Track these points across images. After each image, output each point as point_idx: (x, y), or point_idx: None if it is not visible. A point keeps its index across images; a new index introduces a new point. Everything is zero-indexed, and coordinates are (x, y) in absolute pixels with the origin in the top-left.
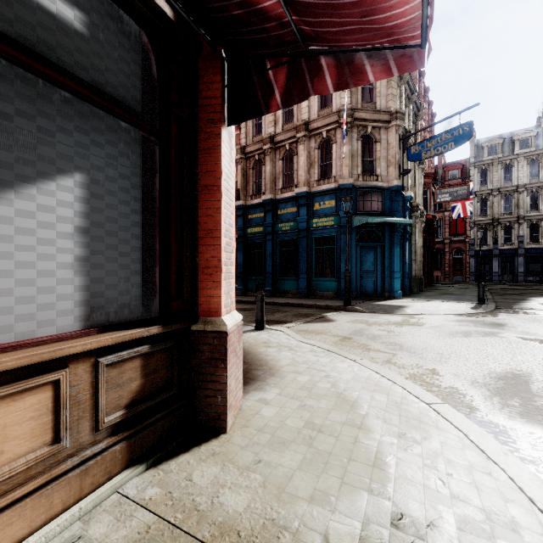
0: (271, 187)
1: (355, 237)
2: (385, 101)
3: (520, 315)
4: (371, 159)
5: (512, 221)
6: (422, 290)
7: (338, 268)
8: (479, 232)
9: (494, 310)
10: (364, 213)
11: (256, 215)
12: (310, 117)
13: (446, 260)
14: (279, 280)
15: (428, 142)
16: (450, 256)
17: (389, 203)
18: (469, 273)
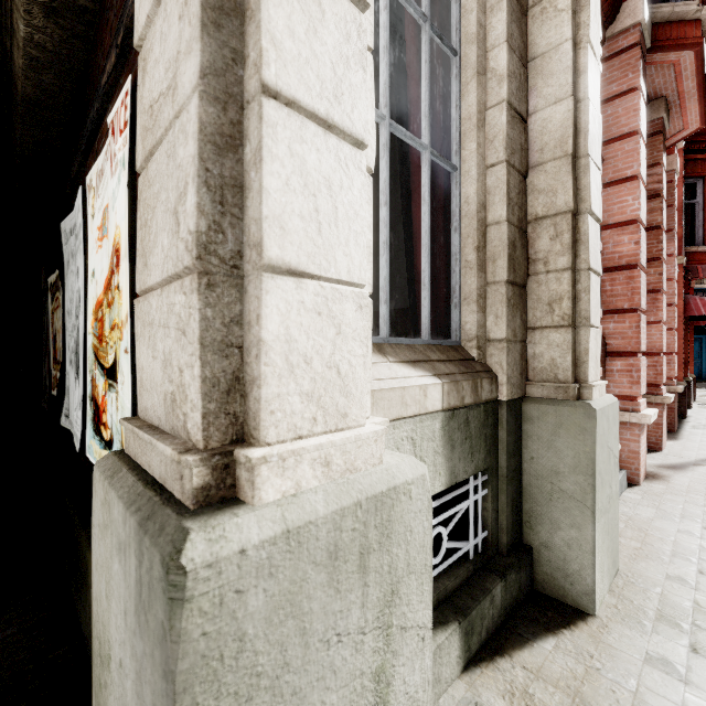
0: None
1: None
2: None
3: None
4: None
5: None
6: None
7: None
8: None
9: None
10: None
11: None
12: None
13: None
14: None
15: None
16: None
17: None
18: None
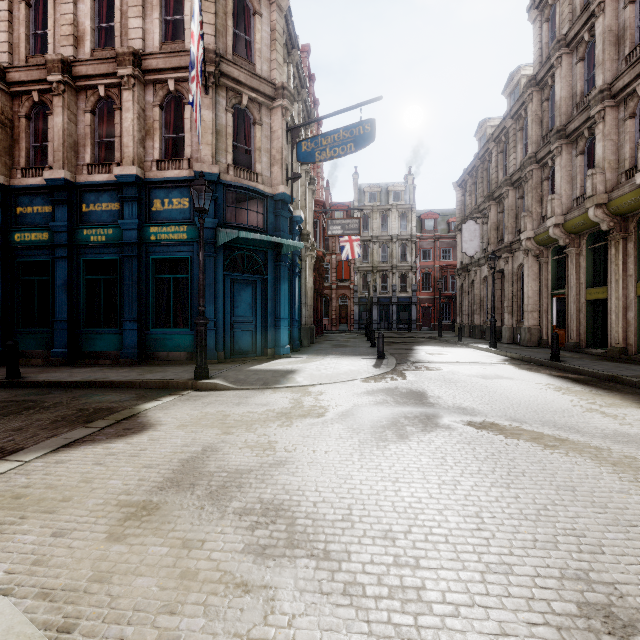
0: (65, 157)
1: (224, 264)
2: (268, 68)
3: (426, 372)
4: (248, 147)
5: (388, 269)
6: (312, 342)
7: (194, 312)
8: (362, 279)
9: (397, 367)
10: (237, 227)
11: (35, 209)
12: (145, 49)
13: (333, 307)
14: (84, 333)
15: (323, 138)
16: (336, 303)
17: (274, 218)
18: (354, 321)
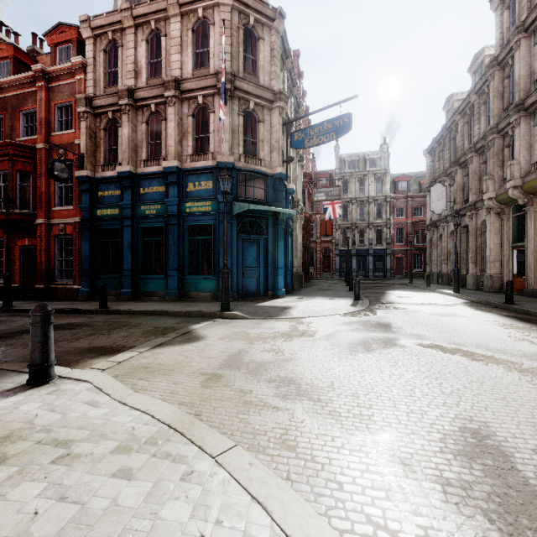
0: (130, 156)
1: (237, 228)
2: (269, 78)
3: (393, 310)
4: (254, 139)
5: (365, 226)
6: (301, 286)
7: (216, 263)
8: (342, 234)
9: (370, 307)
10: (246, 200)
11: (110, 193)
12: (182, 75)
13: (318, 257)
14: (142, 279)
15: (311, 129)
16: (320, 254)
17: (273, 192)
18: (335, 270)
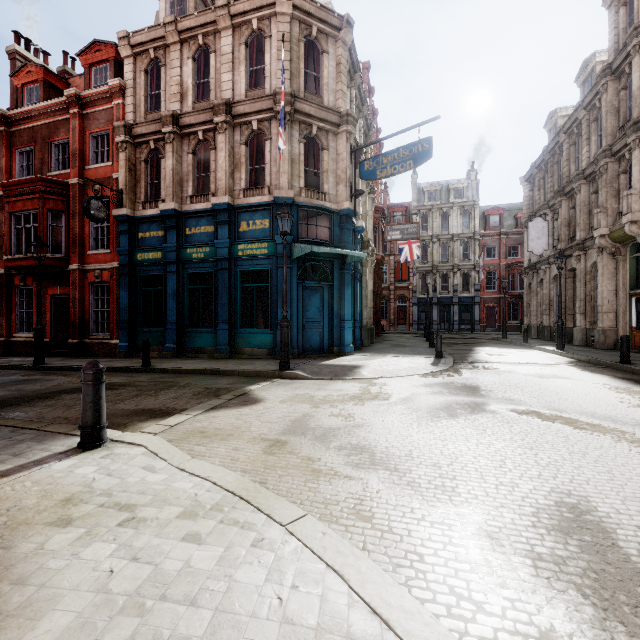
0: (174, 191)
1: (297, 273)
2: (334, 98)
3: (483, 371)
4: (316, 170)
5: (449, 269)
6: (372, 342)
7: (273, 315)
8: (421, 279)
9: (454, 366)
10: (308, 241)
11: (151, 234)
12: (234, 97)
13: (392, 307)
14: (188, 332)
15: (383, 157)
16: (395, 304)
17: (339, 231)
18: (412, 322)
